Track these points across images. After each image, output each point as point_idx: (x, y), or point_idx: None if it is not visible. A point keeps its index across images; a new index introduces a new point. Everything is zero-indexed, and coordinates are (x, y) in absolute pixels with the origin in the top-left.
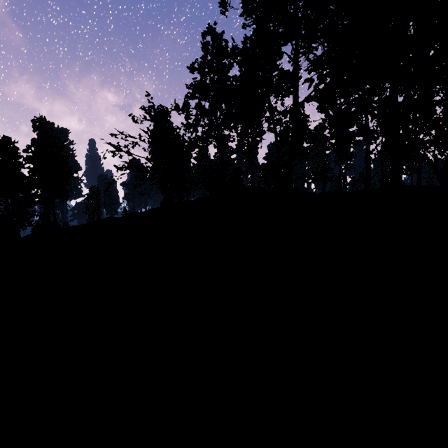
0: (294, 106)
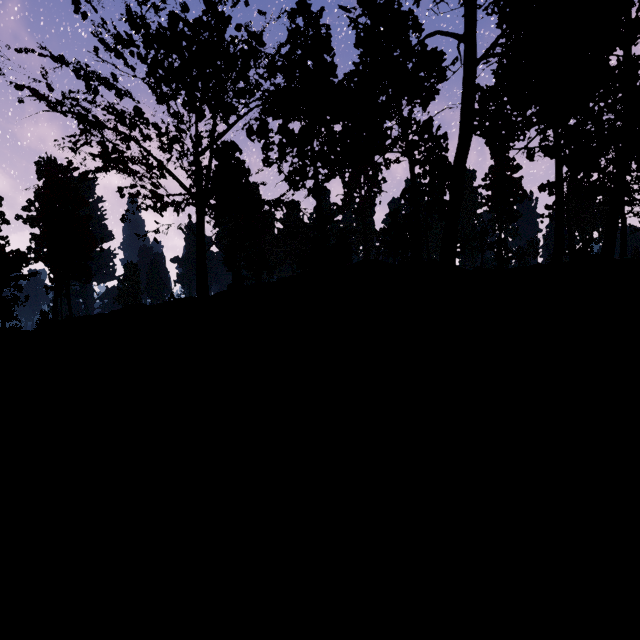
0: (466, 65)
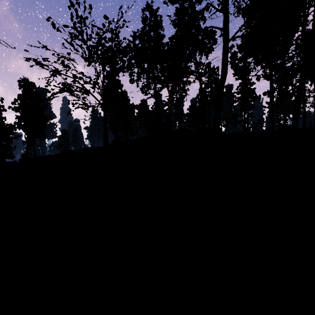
0: (224, 42)
